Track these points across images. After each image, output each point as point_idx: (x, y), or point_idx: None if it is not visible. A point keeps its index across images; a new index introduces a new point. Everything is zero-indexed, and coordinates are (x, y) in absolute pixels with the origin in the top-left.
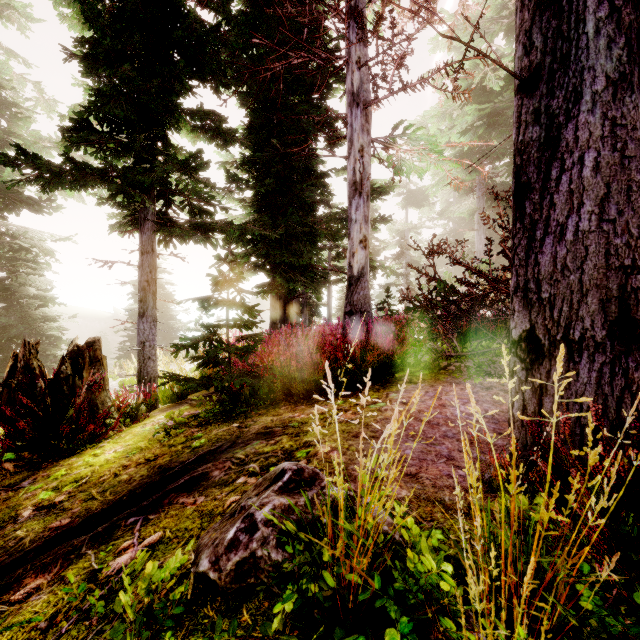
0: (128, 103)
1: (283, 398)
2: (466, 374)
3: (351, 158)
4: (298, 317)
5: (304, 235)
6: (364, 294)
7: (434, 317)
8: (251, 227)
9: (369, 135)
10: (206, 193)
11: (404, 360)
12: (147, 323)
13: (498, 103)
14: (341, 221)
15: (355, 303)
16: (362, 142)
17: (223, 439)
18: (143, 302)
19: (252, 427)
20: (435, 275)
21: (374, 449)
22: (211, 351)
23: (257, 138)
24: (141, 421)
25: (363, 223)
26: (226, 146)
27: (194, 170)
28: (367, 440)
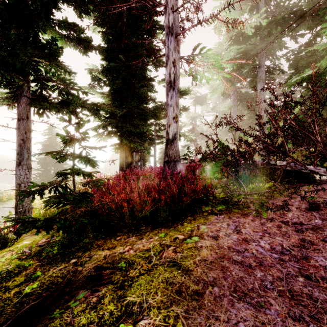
0: (1, 4)
1: (118, 230)
2: (249, 206)
3: (168, 67)
4: (138, 162)
5: (139, 114)
6: (176, 150)
7: (220, 165)
8: (102, 105)
9: (179, 53)
10: (69, 79)
11: (206, 196)
12: (22, 170)
13: (248, 45)
14: (161, 109)
15: (170, 155)
16: (174, 57)
17: (54, 284)
18: (19, 155)
19: (85, 266)
20: (217, 139)
21: (203, 326)
22: (45, 201)
23: (111, 55)
24: (9, 247)
25: (175, 106)
26: (86, 52)
27: (53, 56)
28: (192, 300)
